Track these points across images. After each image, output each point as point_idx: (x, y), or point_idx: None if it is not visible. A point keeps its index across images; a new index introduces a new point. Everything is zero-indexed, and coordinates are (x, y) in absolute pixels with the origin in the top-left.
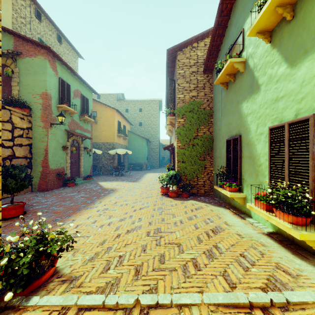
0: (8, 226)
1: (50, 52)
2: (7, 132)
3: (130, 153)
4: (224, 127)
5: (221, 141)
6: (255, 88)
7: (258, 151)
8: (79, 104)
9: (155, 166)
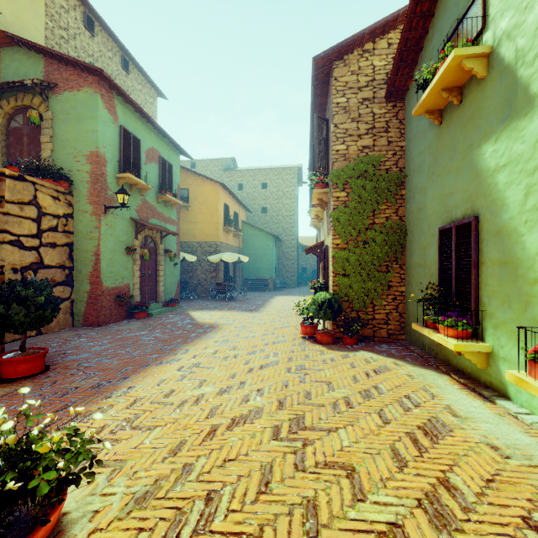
0: (9, 395)
1: (103, 81)
2: (28, 222)
3: (245, 260)
4: (433, 203)
5: (426, 232)
6: (519, 105)
7: (529, 248)
8: (156, 174)
9: (290, 284)
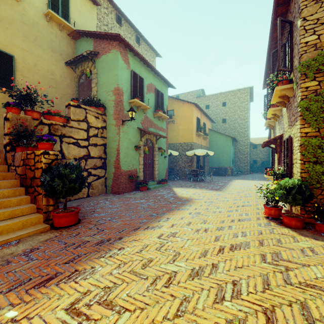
0: (49, 240)
1: (121, 43)
2: (82, 132)
3: (211, 154)
4: None
5: None
6: None
7: None
8: (153, 100)
9: (244, 171)
